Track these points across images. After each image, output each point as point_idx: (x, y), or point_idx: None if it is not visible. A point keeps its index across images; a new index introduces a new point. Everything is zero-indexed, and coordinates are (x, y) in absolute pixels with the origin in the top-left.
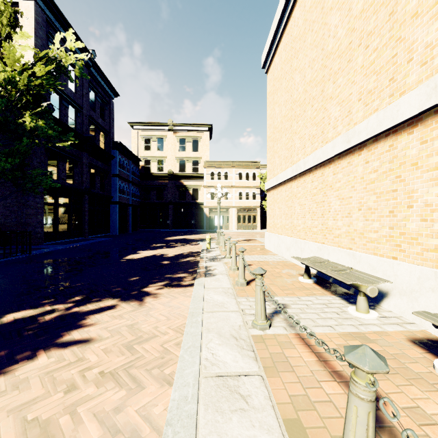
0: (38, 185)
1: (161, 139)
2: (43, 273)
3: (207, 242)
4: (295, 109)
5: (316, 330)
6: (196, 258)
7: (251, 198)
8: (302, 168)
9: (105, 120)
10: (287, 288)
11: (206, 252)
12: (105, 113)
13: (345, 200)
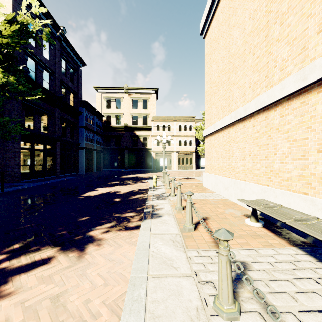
0: (9, 132)
1: (119, 99)
2: (2, 211)
3: (153, 181)
4: (233, 62)
5: (308, 321)
6: (144, 195)
7: (188, 144)
8: (242, 114)
9: (75, 83)
10: (238, 234)
11: (153, 189)
12: (74, 78)
13: (298, 142)
